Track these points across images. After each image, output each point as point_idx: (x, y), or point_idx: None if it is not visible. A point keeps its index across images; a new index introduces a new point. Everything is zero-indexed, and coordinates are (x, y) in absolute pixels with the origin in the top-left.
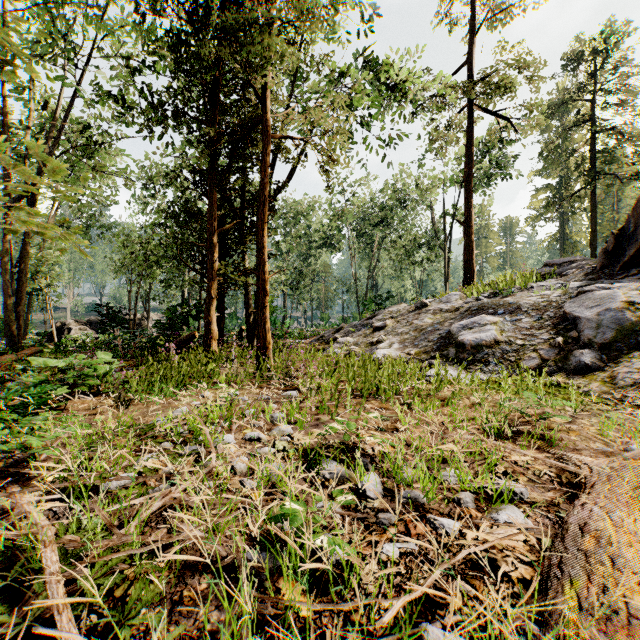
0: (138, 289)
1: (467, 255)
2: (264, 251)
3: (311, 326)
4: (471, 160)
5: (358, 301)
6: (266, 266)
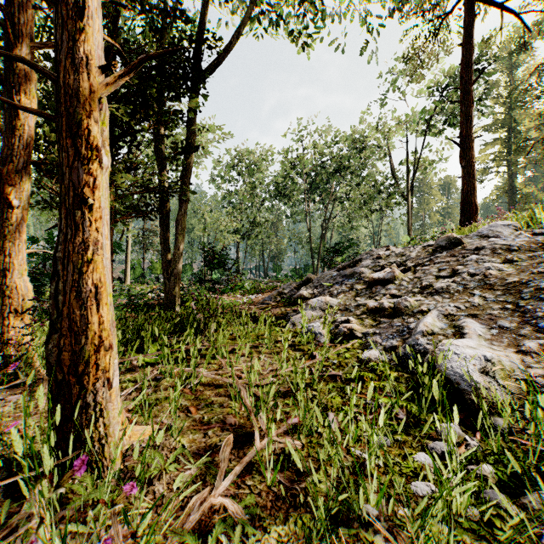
0: None
1: (466, 185)
2: None
3: (264, 277)
4: (471, 63)
5: (312, 252)
6: (84, 39)
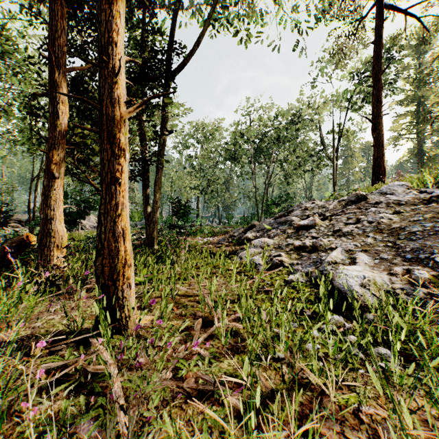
0: (36, 185)
1: (376, 152)
2: (111, 50)
3: (219, 224)
4: (380, 57)
5: (257, 203)
6: (116, 87)
